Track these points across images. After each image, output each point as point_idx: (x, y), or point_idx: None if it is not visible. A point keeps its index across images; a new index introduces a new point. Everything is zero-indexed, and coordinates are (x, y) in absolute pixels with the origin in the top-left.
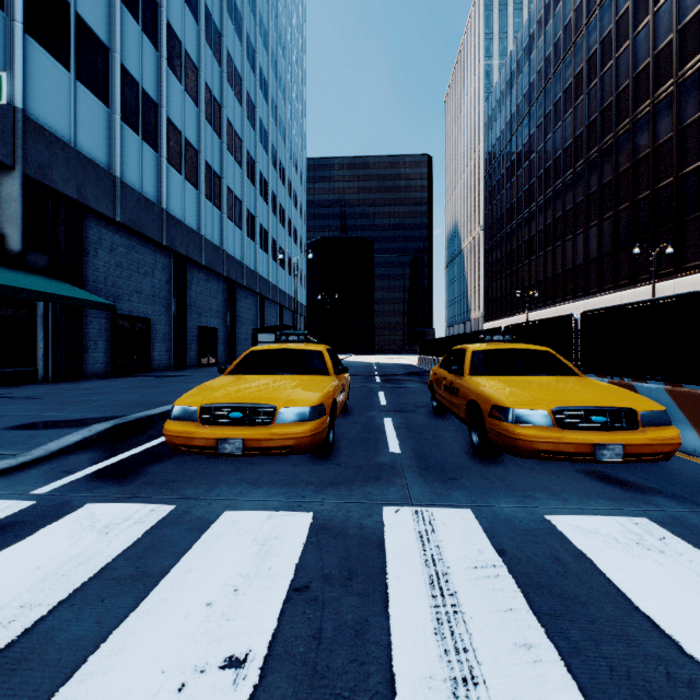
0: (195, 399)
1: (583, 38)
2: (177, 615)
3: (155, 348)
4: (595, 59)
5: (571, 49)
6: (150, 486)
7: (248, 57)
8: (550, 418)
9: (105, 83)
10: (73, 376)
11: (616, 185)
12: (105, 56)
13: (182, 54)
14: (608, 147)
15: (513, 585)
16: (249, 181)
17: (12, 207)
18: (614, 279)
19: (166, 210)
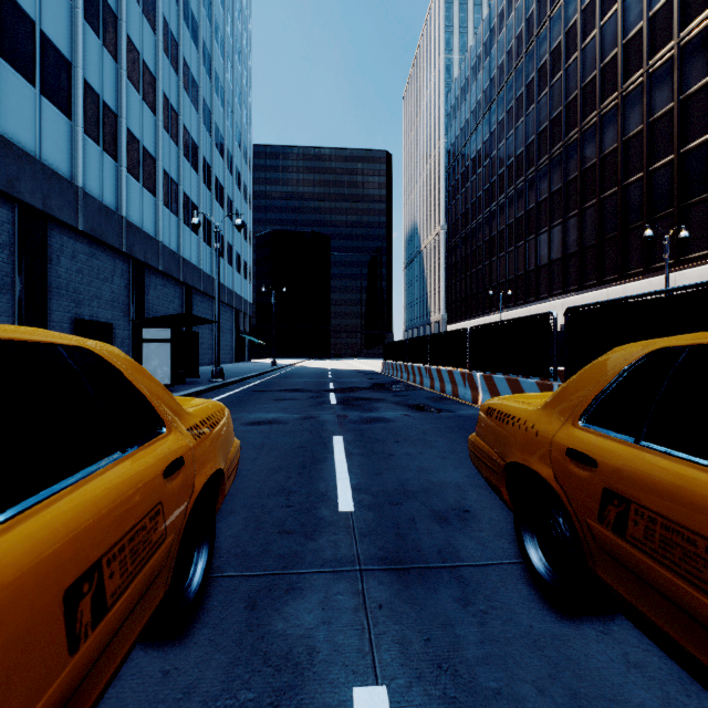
0: None
1: (561, 9)
2: None
3: None
4: (575, 30)
5: (546, 23)
6: None
7: None
8: None
9: None
10: None
11: (601, 169)
12: None
13: None
14: (591, 126)
15: None
16: (169, 135)
17: None
18: (598, 274)
19: None
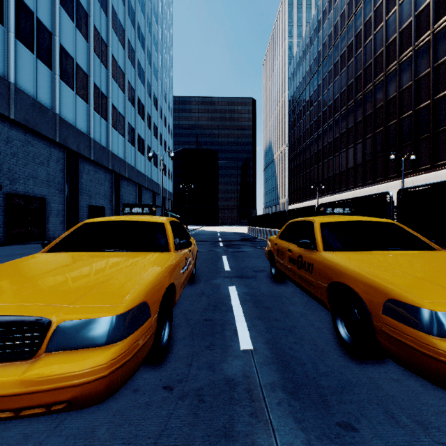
0: None
1: (353, 22)
2: None
3: (50, 221)
4: (361, 35)
5: (345, 29)
6: None
7: (129, 15)
8: None
9: None
10: None
11: (374, 116)
12: None
13: None
14: (369, 91)
15: None
16: (130, 103)
17: None
18: (373, 177)
19: (60, 115)
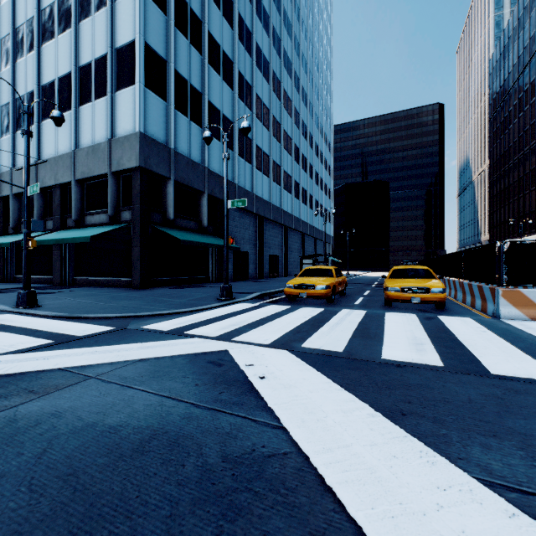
0: (292, 283)
1: None
2: (300, 313)
3: (250, 267)
4: None
5: None
6: (282, 304)
7: (295, 85)
8: (400, 290)
9: (232, 140)
10: (221, 280)
11: None
12: (232, 127)
13: (261, 106)
14: None
15: (363, 315)
16: (296, 162)
17: (204, 208)
18: None
19: (255, 194)
